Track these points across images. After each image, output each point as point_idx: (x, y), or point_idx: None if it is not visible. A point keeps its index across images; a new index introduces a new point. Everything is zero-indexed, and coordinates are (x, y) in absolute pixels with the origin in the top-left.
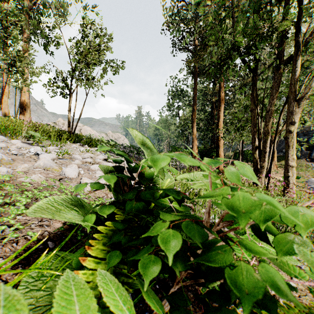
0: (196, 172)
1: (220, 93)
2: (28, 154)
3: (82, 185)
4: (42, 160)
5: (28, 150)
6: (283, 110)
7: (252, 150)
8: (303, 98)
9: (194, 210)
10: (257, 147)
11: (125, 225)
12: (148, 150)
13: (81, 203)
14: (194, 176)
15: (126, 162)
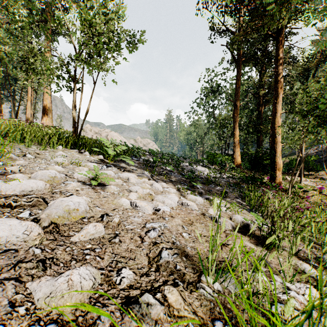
0: None
1: (276, 80)
2: None
3: None
4: None
5: None
6: None
7: None
8: None
9: None
10: None
11: None
12: None
13: None
14: None
15: None
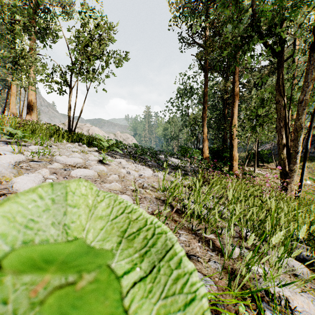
0: None
1: (233, 88)
2: None
3: None
4: None
5: None
6: None
7: (278, 150)
8: None
9: (219, 249)
10: (285, 147)
11: None
12: None
13: None
14: None
15: None
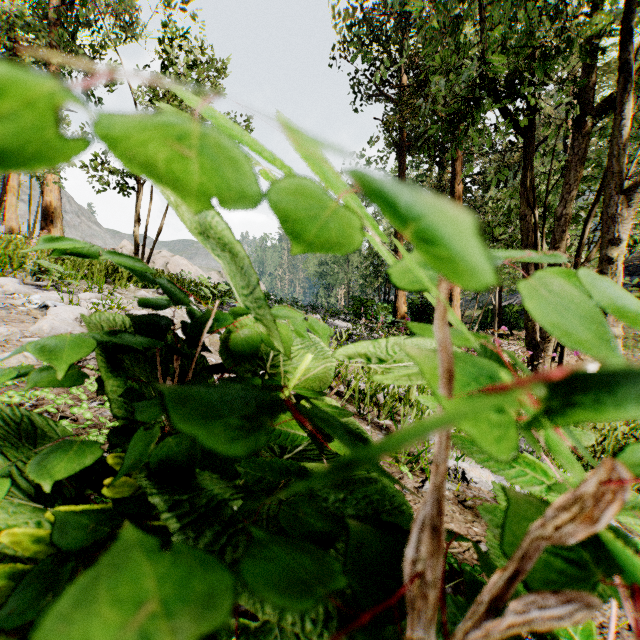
0: (393, 337)
1: (453, 187)
2: (24, 307)
3: (5, 373)
4: (48, 319)
5: (26, 299)
6: (591, 216)
7: None
8: (639, 187)
9: None
10: None
11: (102, 531)
12: (227, 257)
13: (32, 431)
14: (387, 349)
15: (175, 301)
